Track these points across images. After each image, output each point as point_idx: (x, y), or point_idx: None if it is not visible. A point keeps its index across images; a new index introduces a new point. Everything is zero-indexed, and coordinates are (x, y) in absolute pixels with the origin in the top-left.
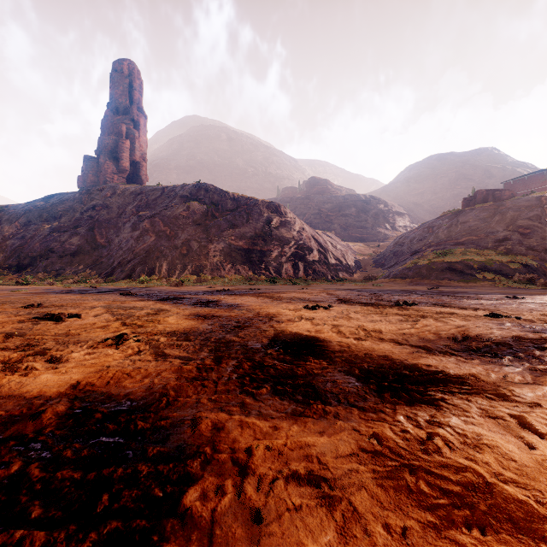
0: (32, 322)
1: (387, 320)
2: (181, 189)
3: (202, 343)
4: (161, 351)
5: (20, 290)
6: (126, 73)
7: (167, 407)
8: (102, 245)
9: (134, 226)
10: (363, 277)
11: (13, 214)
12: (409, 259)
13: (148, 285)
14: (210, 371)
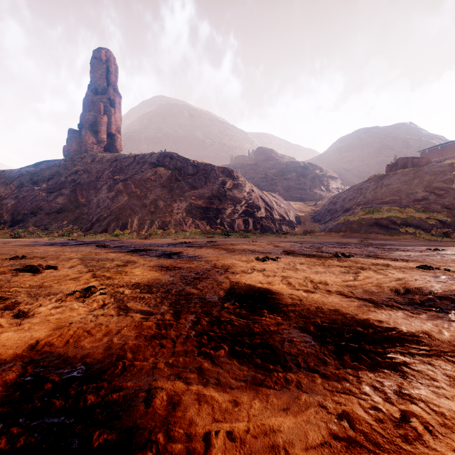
0: (12, 274)
1: (330, 272)
2: (150, 157)
3: (163, 295)
4: (124, 305)
5: (11, 242)
6: (104, 59)
7: (122, 373)
8: (83, 204)
9: (110, 187)
10: (303, 231)
11: (8, 178)
12: (342, 216)
13: (121, 238)
14: (169, 327)
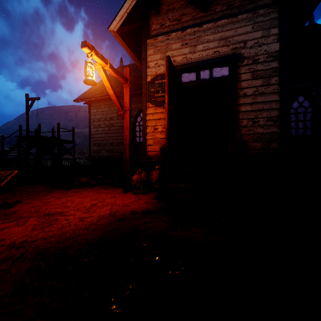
0: None
1: None
2: None
3: None
4: None
5: None
6: None
7: None
8: None
9: None
10: None
11: None
12: None
13: None
14: None
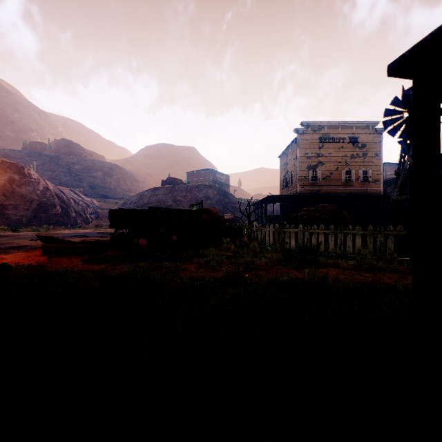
0: None
1: None
2: None
3: None
4: None
5: None
6: None
7: None
8: None
9: None
10: (95, 225)
11: None
12: None
13: None
14: None
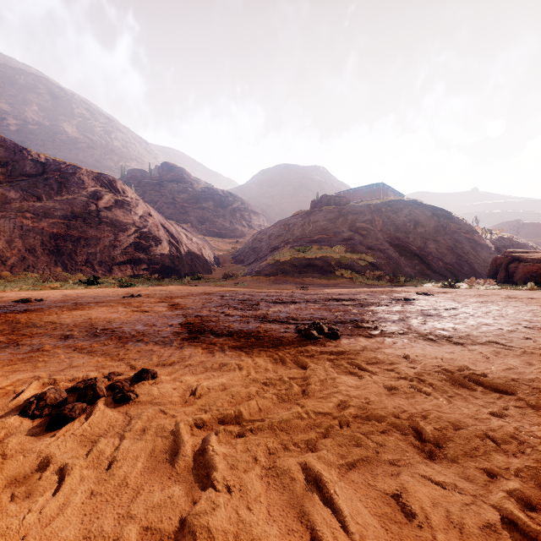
0: None
1: None
2: None
3: None
4: None
5: None
6: None
7: None
8: None
9: None
10: (223, 274)
11: None
12: (270, 255)
13: None
14: None
